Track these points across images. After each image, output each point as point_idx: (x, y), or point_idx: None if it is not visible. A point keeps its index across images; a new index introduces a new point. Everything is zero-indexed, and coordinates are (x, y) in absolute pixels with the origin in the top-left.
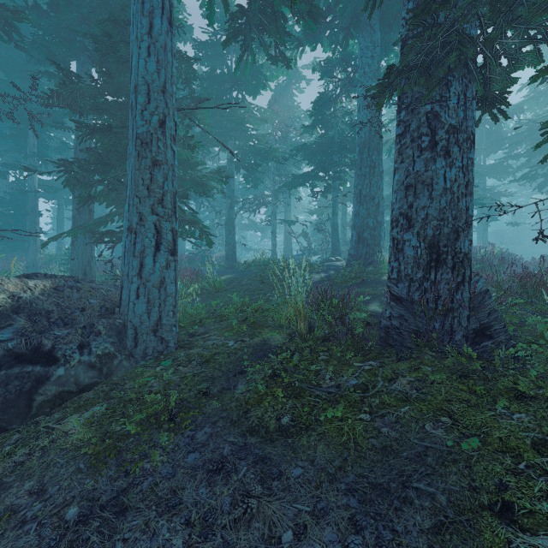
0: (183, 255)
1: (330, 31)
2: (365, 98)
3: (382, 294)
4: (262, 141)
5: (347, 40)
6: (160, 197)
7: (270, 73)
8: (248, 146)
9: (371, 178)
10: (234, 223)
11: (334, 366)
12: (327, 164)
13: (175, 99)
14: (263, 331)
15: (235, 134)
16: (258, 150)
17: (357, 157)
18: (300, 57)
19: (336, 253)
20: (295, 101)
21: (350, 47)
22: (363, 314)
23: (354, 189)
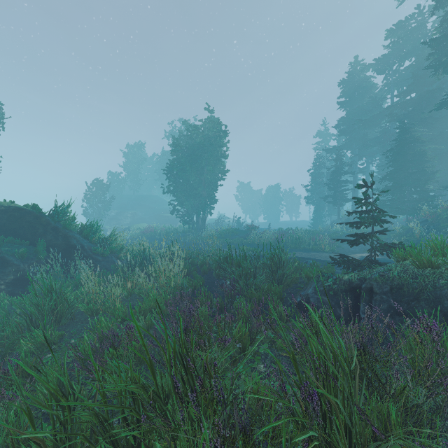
0: None
1: None
2: None
3: None
4: None
5: None
6: None
7: None
8: None
9: None
10: None
11: None
12: None
13: None
14: None
15: None
16: None
17: None
18: None
19: None
20: None
21: None
22: None
23: None
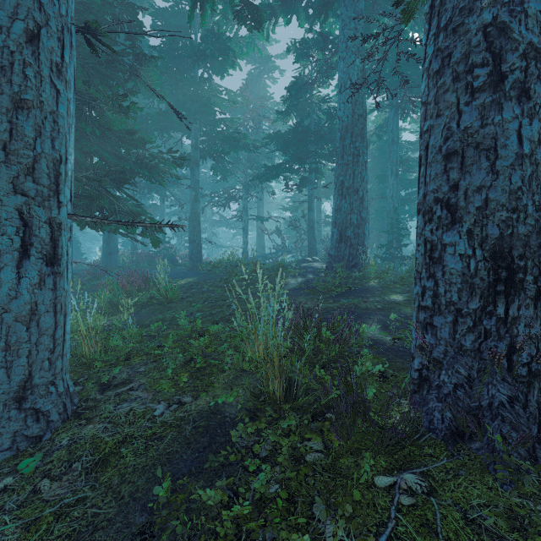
0: (142, 253)
1: (307, 1)
2: (364, 40)
3: (377, 309)
4: (231, 127)
5: (326, 11)
6: (30, 163)
7: (239, 49)
8: (216, 133)
9: (354, 168)
10: (199, 217)
11: (347, 524)
12: (303, 156)
13: (66, 4)
14: (216, 381)
15: (201, 119)
16: (226, 136)
17: (338, 143)
18: (273, 30)
19: (312, 252)
20: (268, 92)
21: (328, 26)
22: (377, 366)
23: (335, 181)
